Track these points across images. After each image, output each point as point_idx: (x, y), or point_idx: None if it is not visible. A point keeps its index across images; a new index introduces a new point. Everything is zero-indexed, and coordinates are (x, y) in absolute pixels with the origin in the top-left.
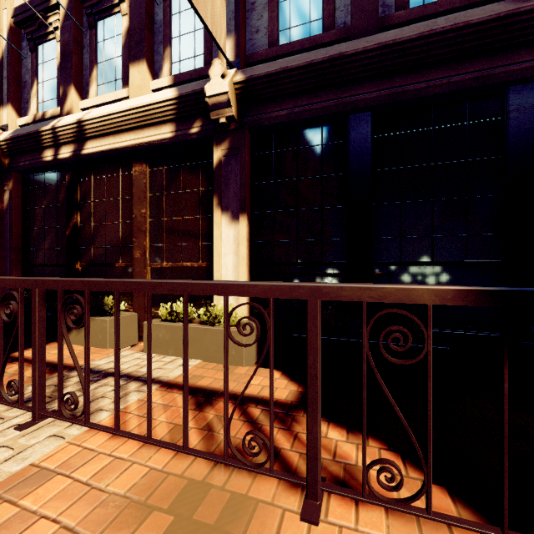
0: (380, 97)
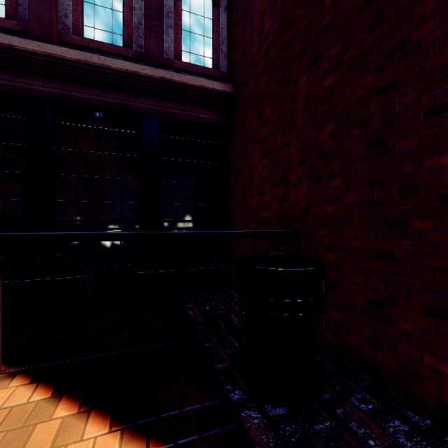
0: (53, 93)
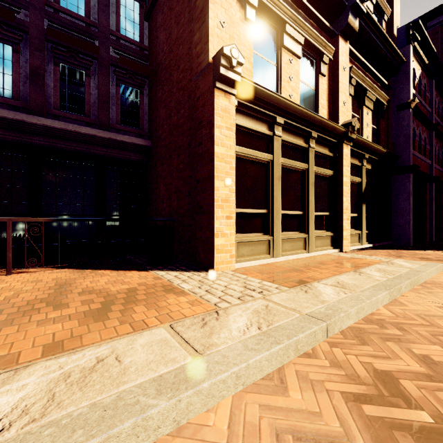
0: (45, 144)
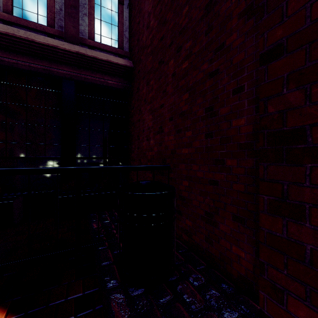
0: None
